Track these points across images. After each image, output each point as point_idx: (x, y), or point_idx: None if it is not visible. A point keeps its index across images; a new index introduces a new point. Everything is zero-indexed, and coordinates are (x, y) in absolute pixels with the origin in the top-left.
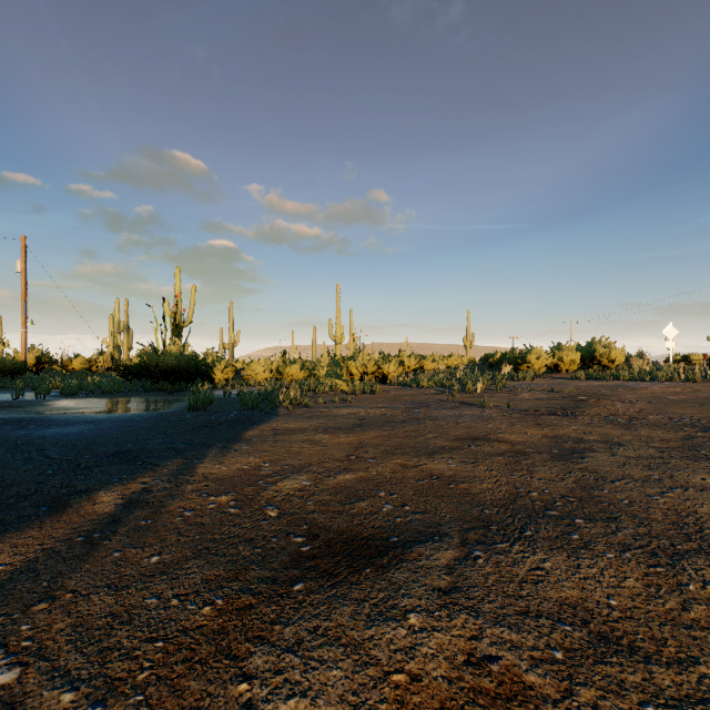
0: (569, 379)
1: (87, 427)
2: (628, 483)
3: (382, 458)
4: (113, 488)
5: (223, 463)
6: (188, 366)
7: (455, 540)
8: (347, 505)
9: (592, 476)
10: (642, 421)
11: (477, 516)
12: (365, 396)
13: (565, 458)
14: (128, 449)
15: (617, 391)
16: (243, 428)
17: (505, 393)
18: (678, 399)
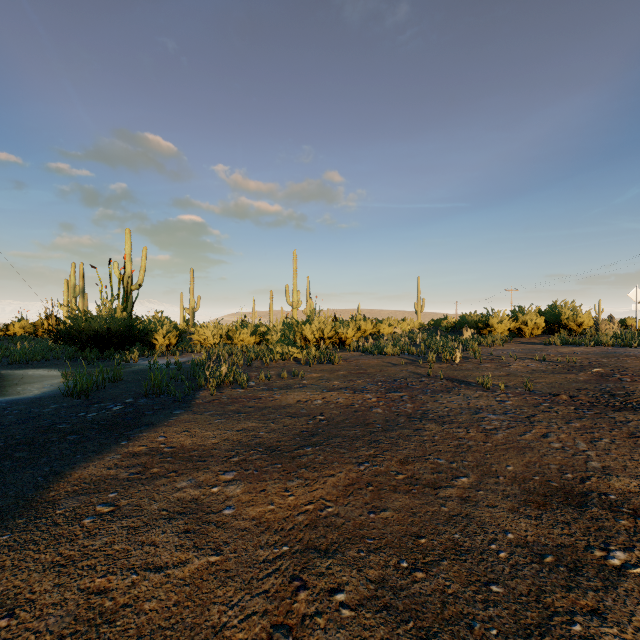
0: (541, 345)
1: None
2: None
3: None
4: None
5: None
6: (119, 331)
7: None
8: None
9: None
10: None
11: None
12: (322, 367)
13: None
14: None
15: (621, 360)
16: (93, 450)
17: (487, 362)
18: None
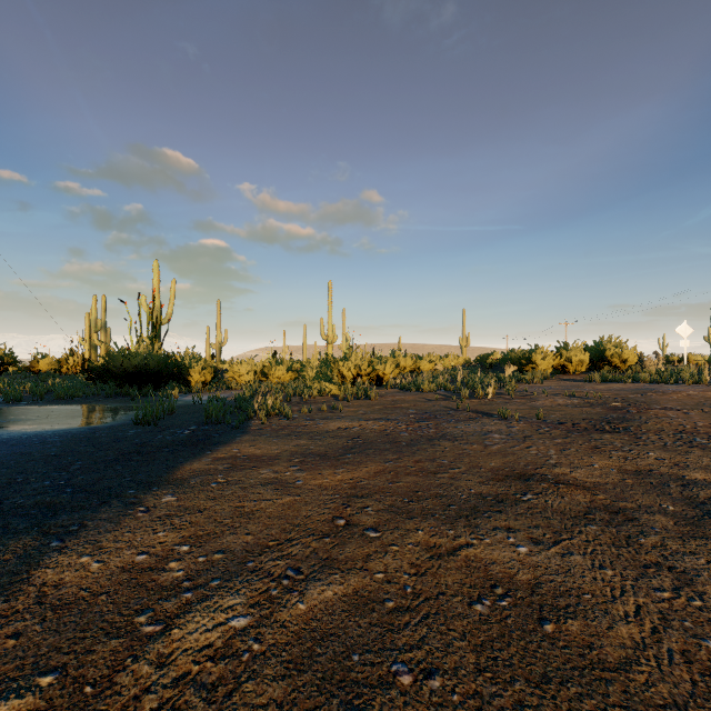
0: (582, 382)
1: None
2: None
3: (391, 528)
4: None
5: (101, 549)
6: (157, 367)
7: None
8: None
9: None
10: None
11: None
12: (359, 402)
13: (706, 529)
14: None
15: (647, 395)
16: (189, 456)
17: (519, 398)
18: None
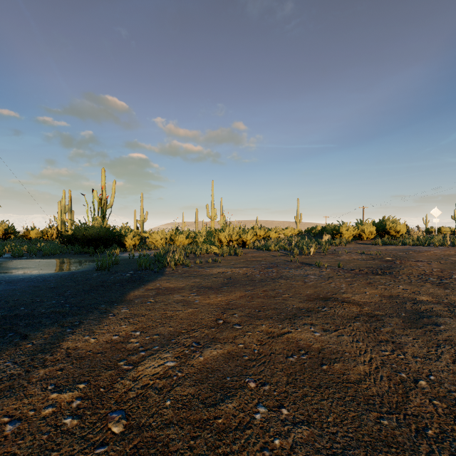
0: (370, 245)
1: (0, 288)
2: None
3: (247, 324)
4: None
5: (94, 333)
6: (105, 236)
7: None
8: (212, 408)
9: None
10: (451, 280)
11: (377, 432)
12: (231, 257)
13: (418, 324)
14: (15, 314)
15: (409, 253)
16: (132, 288)
17: (330, 255)
18: None
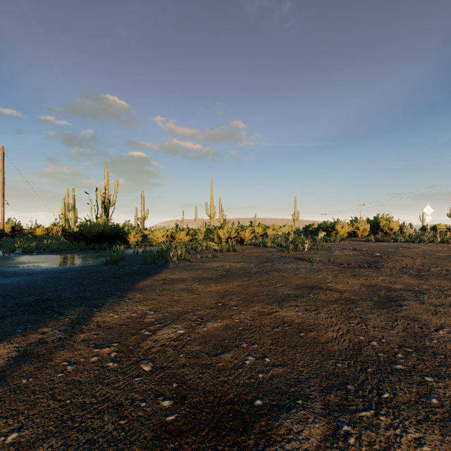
0: (364, 241)
1: (24, 278)
2: (450, 332)
3: (243, 306)
4: (13, 339)
5: (116, 311)
6: (110, 233)
7: (318, 406)
8: (214, 357)
9: (416, 324)
10: (428, 272)
11: (331, 370)
12: (229, 253)
13: (386, 306)
14: (46, 298)
15: (398, 249)
16: (140, 279)
17: (323, 251)
18: (443, 256)
